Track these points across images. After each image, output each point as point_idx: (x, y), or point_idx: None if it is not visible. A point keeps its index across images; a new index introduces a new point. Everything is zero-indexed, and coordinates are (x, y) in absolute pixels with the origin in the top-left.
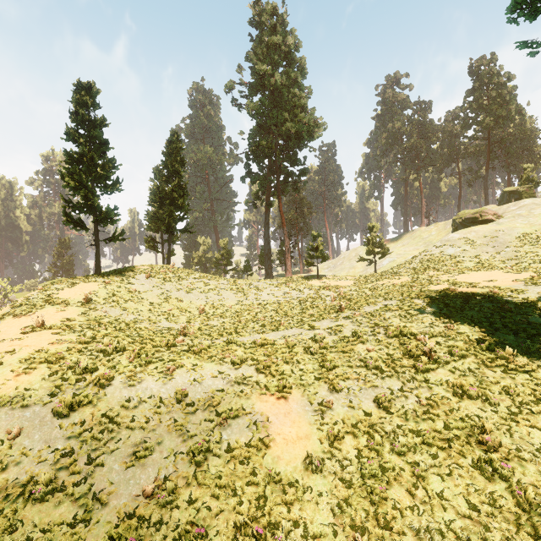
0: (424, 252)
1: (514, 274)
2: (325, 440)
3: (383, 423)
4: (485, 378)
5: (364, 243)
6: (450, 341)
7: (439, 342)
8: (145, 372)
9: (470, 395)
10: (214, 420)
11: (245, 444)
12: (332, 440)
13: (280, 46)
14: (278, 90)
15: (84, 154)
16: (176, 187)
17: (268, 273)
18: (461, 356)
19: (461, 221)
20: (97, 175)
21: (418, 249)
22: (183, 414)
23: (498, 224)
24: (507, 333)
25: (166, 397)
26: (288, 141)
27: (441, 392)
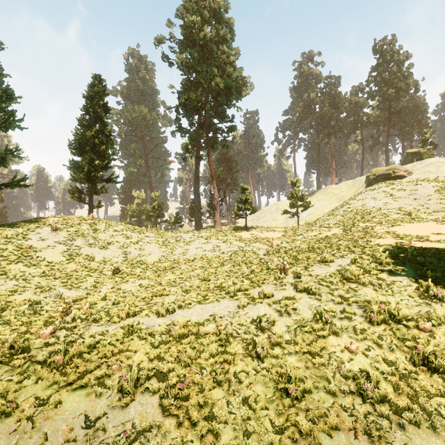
0: (346, 205)
1: None
2: None
3: None
4: None
5: (287, 197)
6: None
7: None
8: None
9: None
10: None
11: None
12: None
13: (209, 2)
14: (207, 46)
15: None
16: (98, 133)
17: (198, 225)
18: None
19: (375, 177)
20: None
21: (331, 204)
22: None
23: (411, 179)
24: None
25: None
26: (217, 98)
27: None
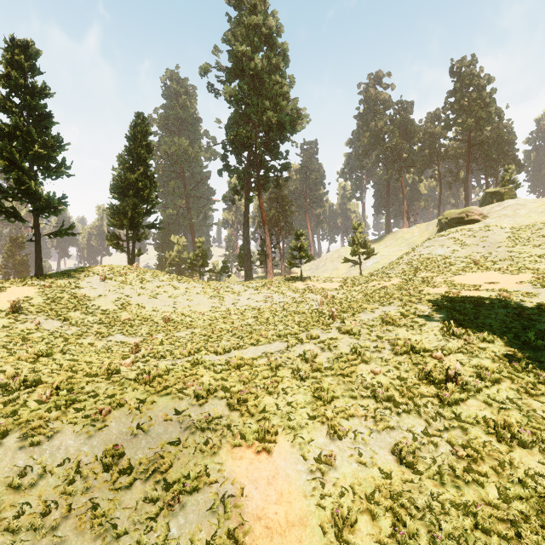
0: (412, 252)
1: (512, 275)
2: (328, 527)
3: (410, 490)
4: (533, 412)
5: (349, 244)
6: (473, 359)
7: (461, 361)
8: (63, 419)
9: (523, 441)
10: (159, 500)
11: (205, 544)
12: (340, 528)
13: (260, 28)
14: (258, 76)
15: (18, 127)
16: (141, 176)
17: (247, 275)
18: (495, 380)
19: (447, 221)
20: (36, 154)
21: (401, 250)
22: (111, 492)
23: (485, 224)
24: (539, 347)
25: (87, 462)
26: (269, 132)
27: (481, 436)
